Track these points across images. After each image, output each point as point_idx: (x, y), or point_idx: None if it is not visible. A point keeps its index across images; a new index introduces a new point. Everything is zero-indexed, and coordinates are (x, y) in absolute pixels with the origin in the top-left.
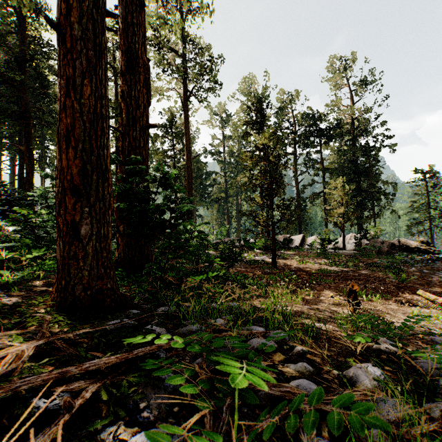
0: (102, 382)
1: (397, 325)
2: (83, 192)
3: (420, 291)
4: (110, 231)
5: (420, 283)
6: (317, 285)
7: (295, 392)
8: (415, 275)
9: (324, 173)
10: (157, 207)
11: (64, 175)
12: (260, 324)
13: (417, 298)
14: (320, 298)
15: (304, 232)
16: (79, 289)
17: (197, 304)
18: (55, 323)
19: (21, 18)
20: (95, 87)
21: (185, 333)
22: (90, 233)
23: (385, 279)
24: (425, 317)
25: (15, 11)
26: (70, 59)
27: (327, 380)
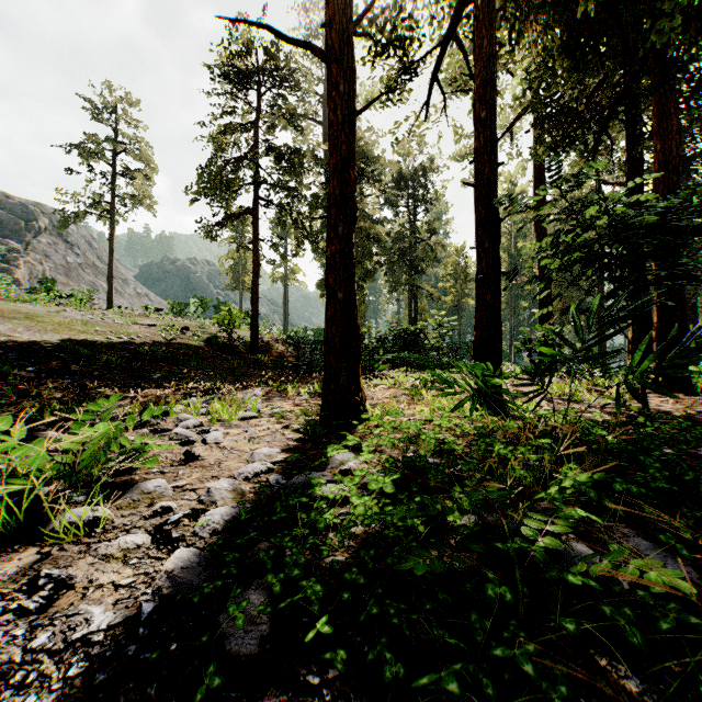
0: None
1: None
2: None
3: None
4: None
5: None
6: None
7: None
8: None
9: None
10: None
11: None
12: None
13: None
14: None
15: None
16: None
17: None
18: None
19: None
20: None
21: None
22: None
23: None
24: None
25: None
26: None
27: None
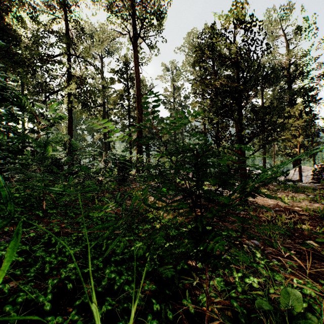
0: None
1: None
2: None
3: None
4: None
5: None
6: None
7: None
8: None
9: None
10: None
11: None
12: None
13: None
14: None
15: None
16: None
17: None
18: None
19: None
20: None
21: None
22: None
23: None
24: None
25: None
26: None
27: None
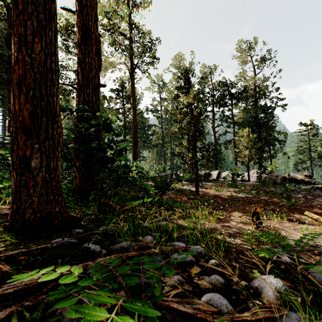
0: (18, 305)
1: (290, 239)
2: (33, 131)
3: (307, 212)
4: (60, 165)
5: (305, 206)
6: (229, 208)
7: (206, 309)
8: (301, 200)
9: (234, 125)
10: (99, 145)
11: (17, 117)
12: (183, 239)
13: (304, 217)
14: (231, 218)
15: (220, 169)
16: (29, 212)
17: (131, 224)
18: (2, 242)
19: (9, 9)
20: (45, 45)
21: (118, 249)
22: (39, 165)
23: (279, 203)
24: (317, 235)
25: (4, 3)
26: (22, 20)
27: (236, 291)
